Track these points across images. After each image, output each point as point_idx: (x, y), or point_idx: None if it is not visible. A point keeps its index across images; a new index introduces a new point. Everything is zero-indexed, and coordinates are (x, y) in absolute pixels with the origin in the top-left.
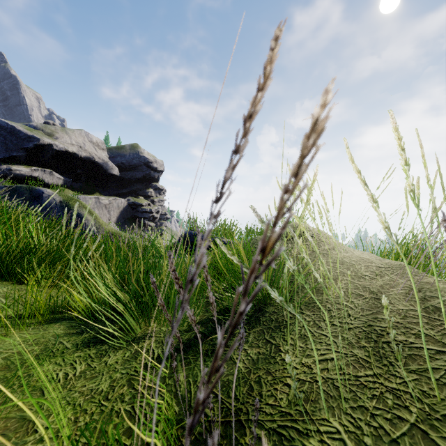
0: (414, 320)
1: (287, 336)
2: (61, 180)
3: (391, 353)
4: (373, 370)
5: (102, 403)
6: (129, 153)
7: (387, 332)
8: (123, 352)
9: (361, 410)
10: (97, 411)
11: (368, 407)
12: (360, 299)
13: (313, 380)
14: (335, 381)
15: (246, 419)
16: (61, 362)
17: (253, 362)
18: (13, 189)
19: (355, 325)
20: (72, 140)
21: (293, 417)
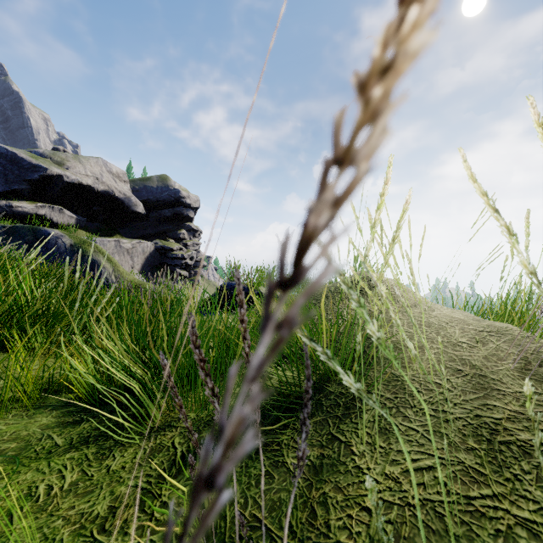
0: (539, 409)
1: (361, 430)
2: (73, 219)
3: (515, 460)
4: (492, 487)
5: (96, 537)
6: (156, 186)
7: (503, 426)
8: (134, 451)
9: None
10: None
11: None
12: (459, 376)
13: (403, 502)
14: (437, 505)
15: None
16: (45, 468)
17: (315, 469)
18: (13, 230)
19: (457, 415)
20: (86, 170)
21: None
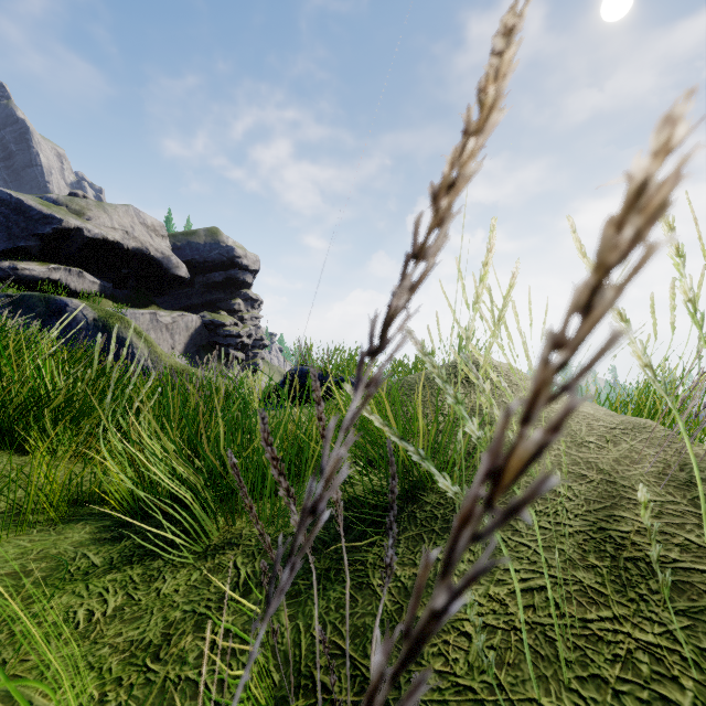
0: (676, 521)
1: None
2: (96, 285)
3: (642, 579)
4: (613, 609)
5: (149, 667)
6: (204, 243)
7: (631, 540)
8: (188, 572)
9: (595, 682)
10: (140, 681)
11: (607, 677)
12: (583, 482)
13: (509, 626)
14: (548, 629)
15: (396, 697)
16: (83, 591)
17: (406, 591)
18: (19, 300)
19: (577, 528)
20: (113, 222)
21: (478, 696)
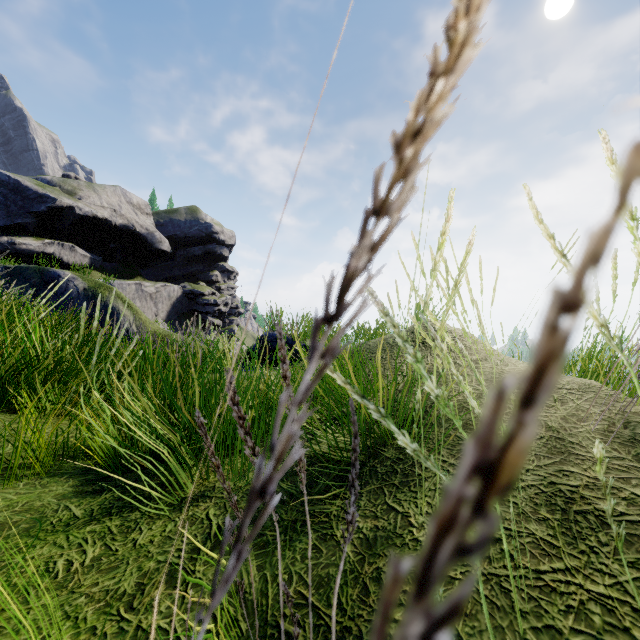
0: (622, 475)
1: (421, 500)
2: (87, 258)
3: (591, 531)
4: (564, 561)
5: (123, 616)
6: (185, 220)
7: (580, 494)
8: (163, 523)
9: (550, 633)
10: (114, 630)
11: (561, 628)
12: (533, 439)
13: (466, 577)
14: (503, 580)
15: None
16: (64, 542)
17: (367, 543)
18: (16, 272)
19: (529, 483)
20: (102, 201)
21: None
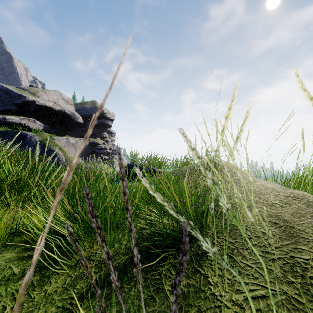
0: None
1: (214, 266)
2: (41, 126)
3: None
4: None
5: None
6: (90, 107)
7: (310, 265)
8: (64, 278)
9: None
10: None
11: None
12: (276, 227)
13: None
14: None
15: None
16: (3, 292)
17: (184, 295)
18: (5, 133)
19: (278, 256)
20: (49, 98)
21: None
